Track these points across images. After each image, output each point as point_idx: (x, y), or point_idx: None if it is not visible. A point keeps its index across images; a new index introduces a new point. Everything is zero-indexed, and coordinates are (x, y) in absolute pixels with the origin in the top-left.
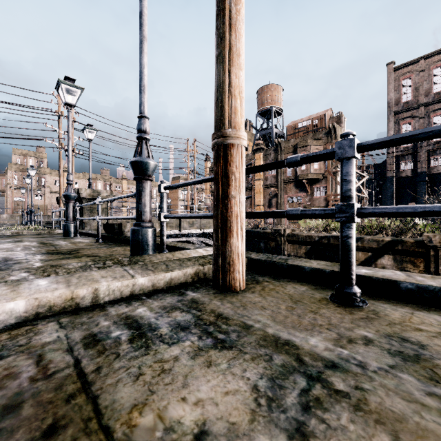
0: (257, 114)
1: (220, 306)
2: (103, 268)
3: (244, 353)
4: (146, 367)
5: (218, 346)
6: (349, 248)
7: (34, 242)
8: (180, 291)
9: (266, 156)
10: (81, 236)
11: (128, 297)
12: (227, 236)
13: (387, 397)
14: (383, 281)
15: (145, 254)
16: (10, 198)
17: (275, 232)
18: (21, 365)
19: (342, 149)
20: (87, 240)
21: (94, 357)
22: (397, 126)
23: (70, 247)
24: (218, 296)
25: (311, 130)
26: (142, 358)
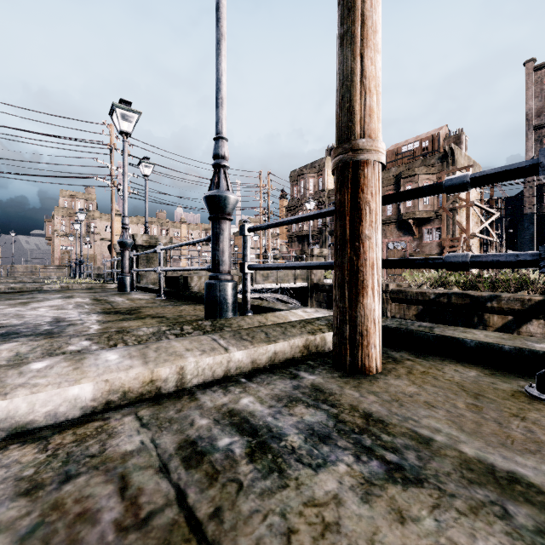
0: None
1: (361, 399)
2: (181, 335)
3: (451, 497)
4: (294, 515)
5: (396, 477)
6: None
7: (86, 299)
8: (290, 371)
9: None
10: (138, 291)
11: (222, 378)
12: (358, 294)
13: None
14: None
15: (224, 316)
16: (57, 247)
17: None
18: (98, 495)
19: None
20: (146, 296)
21: (203, 486)
22: (540, 145)
23: (129, 304)
24: (348, 382)
25: (420, 155)
26: (280, 495)
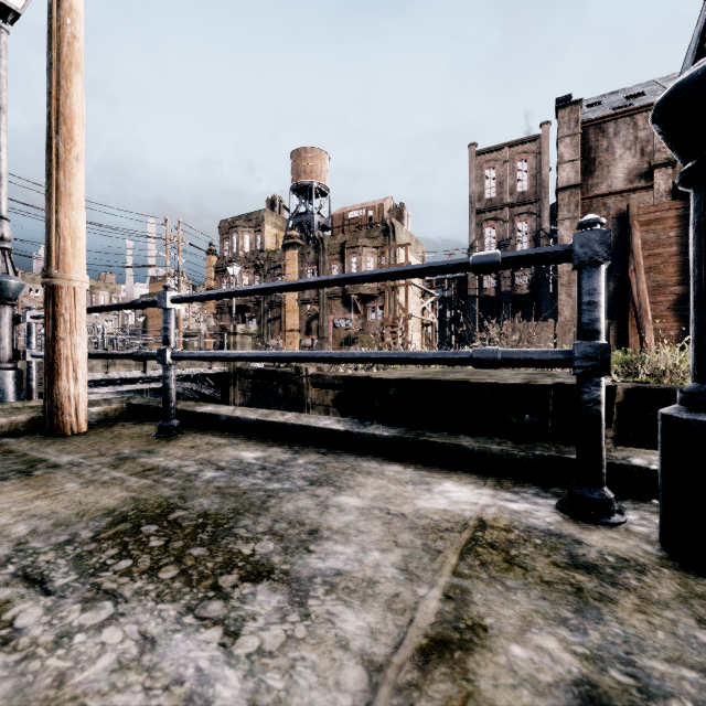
0: (291, 189)
1: (23, 446)
2: None
3: None
4: None
5: None
6: (166, 387)
7: None
8: None
9: (303, 255)
10: None
11: None
12: (54, 379)
13: (61, 474)
14: (212, 416)
15: None
16: None
17: (296, 372)
18: None
19: (160, 299)
20: None
21: None
22: (480, 229)
23: None
24: (35, 440)
25: (366, 224)
26: None
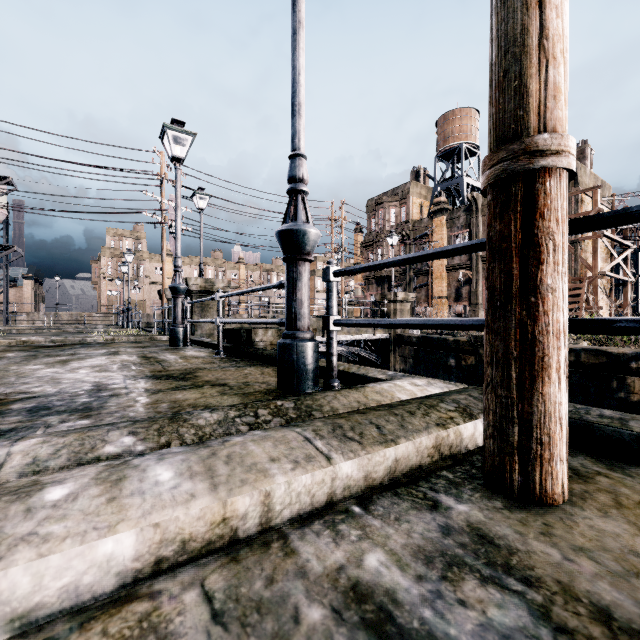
0: (436, 156)
1: (569, 566)
2: (256, 426)
3: None
4: None
5: None
6: None
7: (133, 356)
8: (423, 492)
9: (451, 220)
10: (192, 345)
11: (324, 506)
12: (534, 379)
13: None
14: None
15: (303, 386)
16: (104, 292)
17: (476, 341)
18: None
19: None
20: (202, 352)
21: None
22: None
23: (182, 365)
24: (527, 521)
25: None
26: None
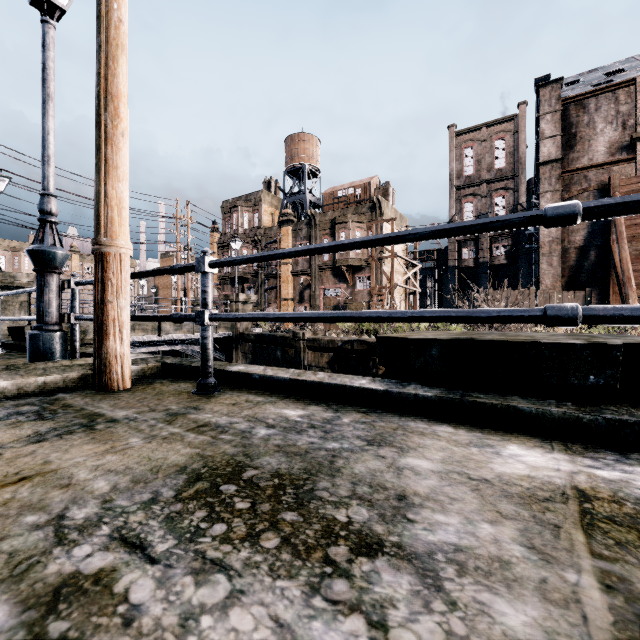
0: (285, 171)
1: (78, 400)
2: None
3: (54, 421)
4: None
5: (38, 419)
6: (204, 347)
7: None
8: (52, 393)
9: (296, 231)
10: None
11: None
12: (103, 339)
13: (121, 428)
14: (245, 375)
15: None
16: None
17: (294, 336)
18: None
19: (199, 264)
20: None
21: None
22: (459, 204)
23: None
24: (87, 395)
25: (354, 202)
26: None
